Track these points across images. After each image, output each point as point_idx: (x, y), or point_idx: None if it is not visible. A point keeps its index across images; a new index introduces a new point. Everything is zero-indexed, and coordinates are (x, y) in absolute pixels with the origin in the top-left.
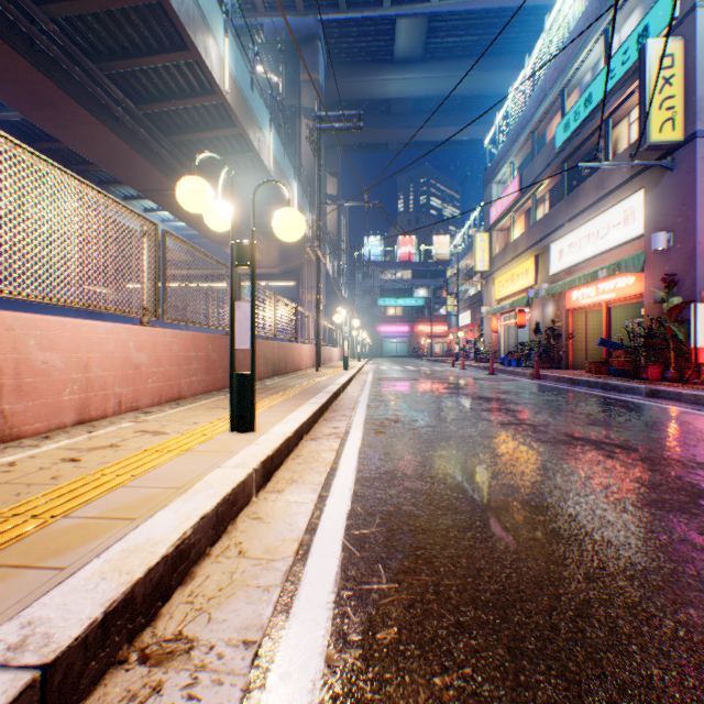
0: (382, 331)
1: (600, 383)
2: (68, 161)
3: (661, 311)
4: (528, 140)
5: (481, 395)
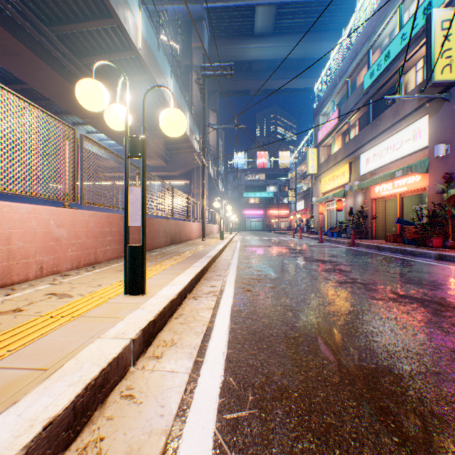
0: (246, 214)
1: (399, 249)
2: (34, 98)
3: (441, 199)
4: (344, 85)
5: (317, 258)
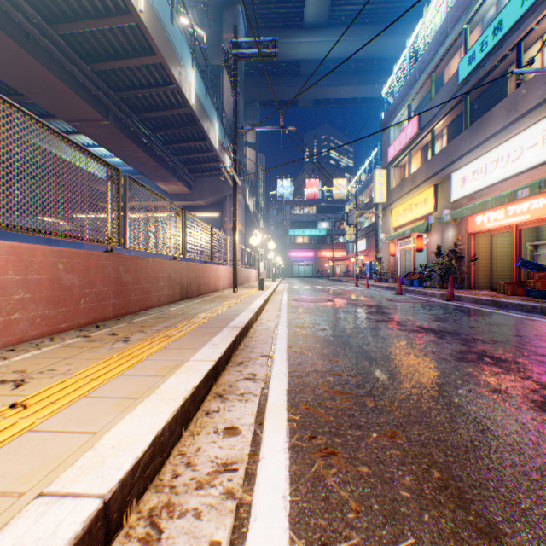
0: (292, 256)
1: (539, 307)
2: None
3: None
4: (426, 82)
5: (420, 324)
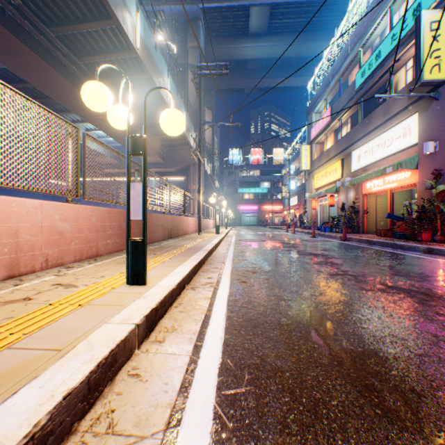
0: (240, 209)
1: (389, 243)
2: (34, 96)
3: (430, 195)
4: (336, 84)
5: (310, 252)
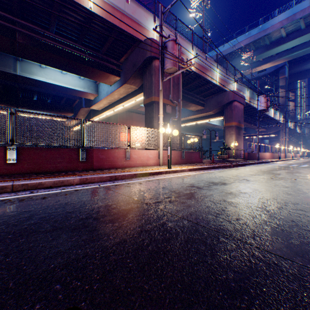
0: None
1: None
2: None
3: None
4: None
5: None
